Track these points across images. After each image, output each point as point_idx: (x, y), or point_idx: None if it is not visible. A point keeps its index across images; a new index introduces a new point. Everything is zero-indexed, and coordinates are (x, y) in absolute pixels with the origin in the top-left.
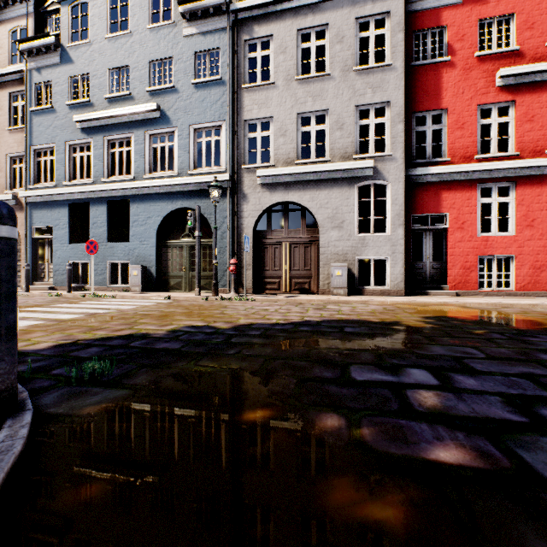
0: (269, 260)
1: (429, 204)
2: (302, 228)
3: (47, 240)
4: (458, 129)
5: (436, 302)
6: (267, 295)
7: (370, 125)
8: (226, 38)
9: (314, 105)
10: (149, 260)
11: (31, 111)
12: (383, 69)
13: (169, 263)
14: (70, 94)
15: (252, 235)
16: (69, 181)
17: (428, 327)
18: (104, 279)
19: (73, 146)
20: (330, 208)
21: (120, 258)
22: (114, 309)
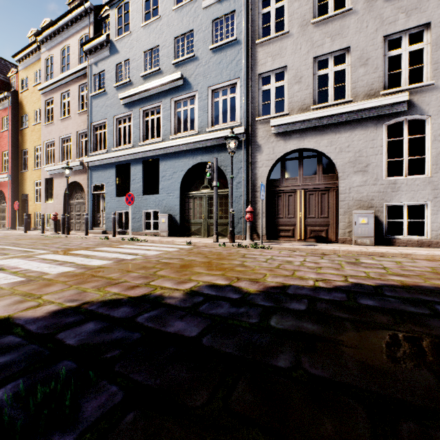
0: (283, 208)
1: None
2: (319, 175)
3: (102, 195)
4: None
5: None
6: (282, 242)
7: (402, 54)
8: None
9: (333, 45)
10: (174, 209)
11: (91, 96)
12: None
13: (190, 212)
14: (117, 78)
15: (266, 184)
16: (116, 147)
17: None
18: (140, 226)
19: (119, 119)
20: (351, 152)
21: (152, 208)
22: (140, 255)
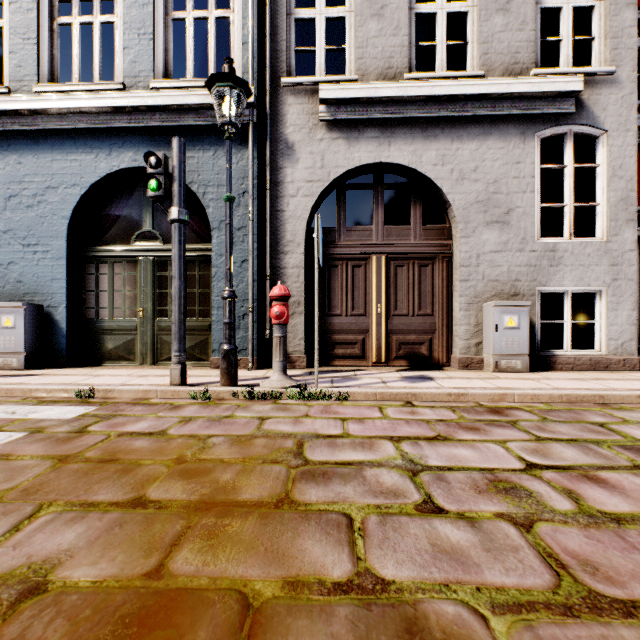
0: (341, 293)
1: None
2: (415, 225)
3: None
4: None
5: None
6: (351, 373)
7: (564, 9)
8: None
9: None
10: (48, 290)
11: None
12: None
13: (103, 299)
14: None
15: (304, 237)
16: None
17: None
18: None
19: None
20: (481, 182)
21: None
22: None
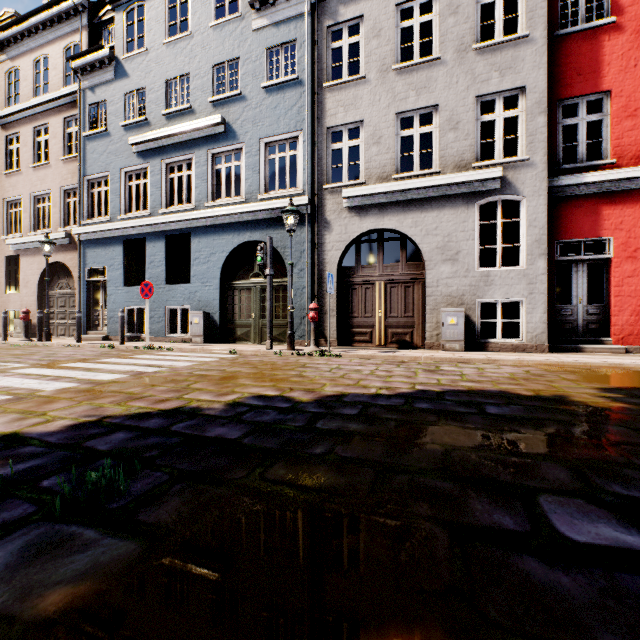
0: (358, 304)
1: (582, 225)
2: (402, 262)
3: (101, 283)
4: (628, 118)
5: (603, 364)
6: (357, 349)
7: (496, 120)
8: (303, 26)
9: (419, 101)
10: (212, 305)
11: (84, 136)
12: (515, 43)
13: (235, 309)
14: (125, 113)
15: (336, 273)
16: (124, 214)
17: (623, 409)
18: (162, 328)
19: (129, 173)
20: (440, 236)
21: (179, 303)
22: (166, 367)
